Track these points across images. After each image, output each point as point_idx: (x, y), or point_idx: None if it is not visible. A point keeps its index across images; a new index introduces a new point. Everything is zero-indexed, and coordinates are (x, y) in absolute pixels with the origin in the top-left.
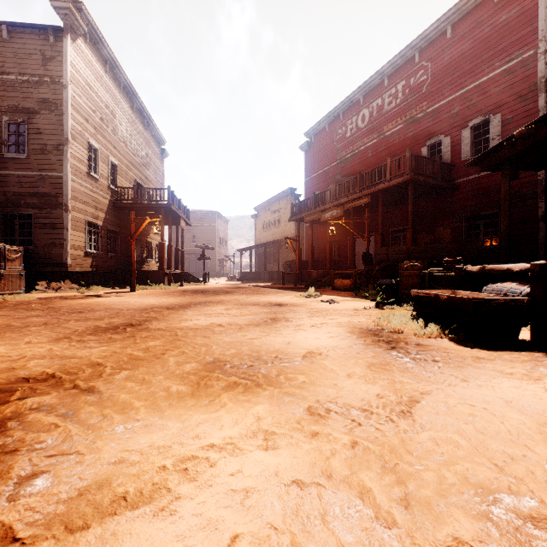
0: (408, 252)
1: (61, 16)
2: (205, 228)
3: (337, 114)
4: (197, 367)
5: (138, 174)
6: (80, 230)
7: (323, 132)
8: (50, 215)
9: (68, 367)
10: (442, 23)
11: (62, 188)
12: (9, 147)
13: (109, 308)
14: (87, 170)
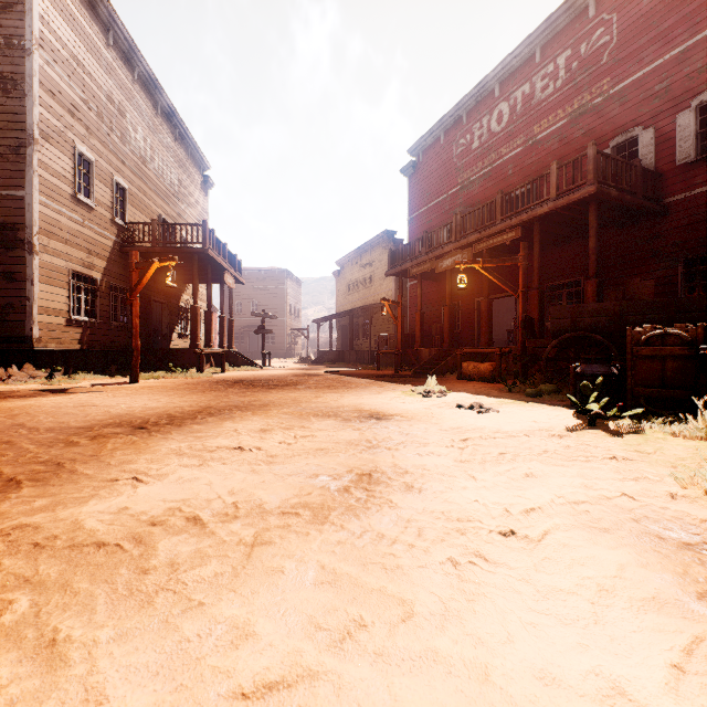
0: (615, 313)
1: None
2: (270, 292)
3: (457, 115)
4: None
5: (166, 208)
6: (59, 284)
7: (436, 145)
8: (5, 259)
9: None
10: None
11: (24, 215)
12: None
13: (14, 427)
14: (72, 191)
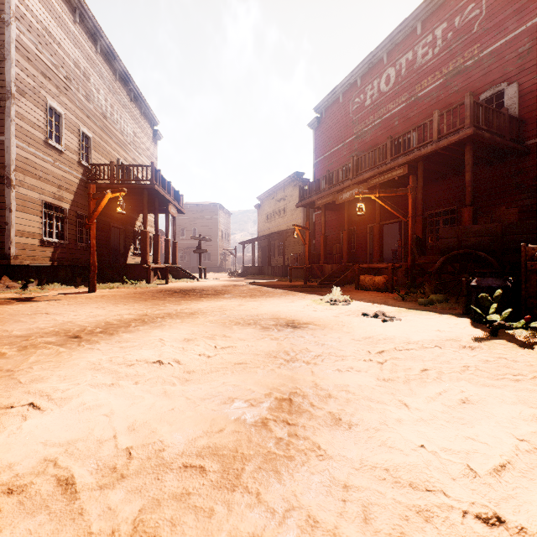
0: (497, 233)
1: None
2: (206, 221)
3: (353, 80)
4: None
5: (123, 154)
6: (33, 212)
7: (336, 104)
8: None
9: None
10: None
11: (4, 156)
12: None
13: None
14: (45, 138)
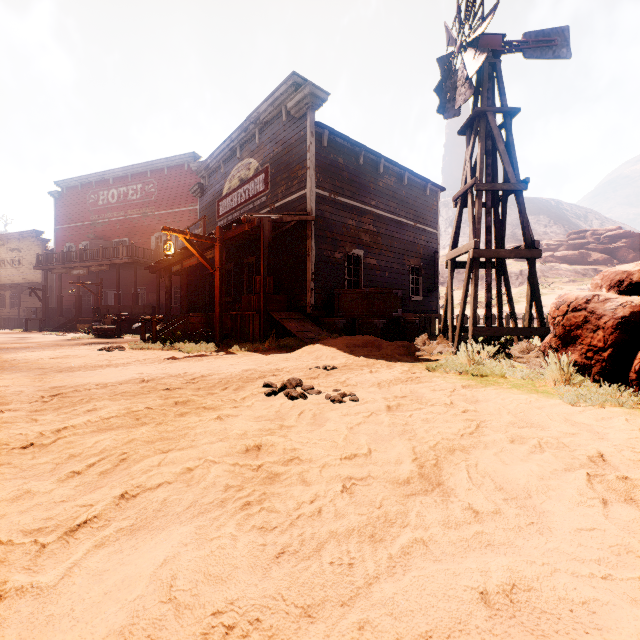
0: (119, 308)
1: None
2: None
3: (90, 180)
4: None
5: None
6: None
7: (76, 189)
8: None
9: None
10: (162, 163)
11: None
12: None
13: None
14: None
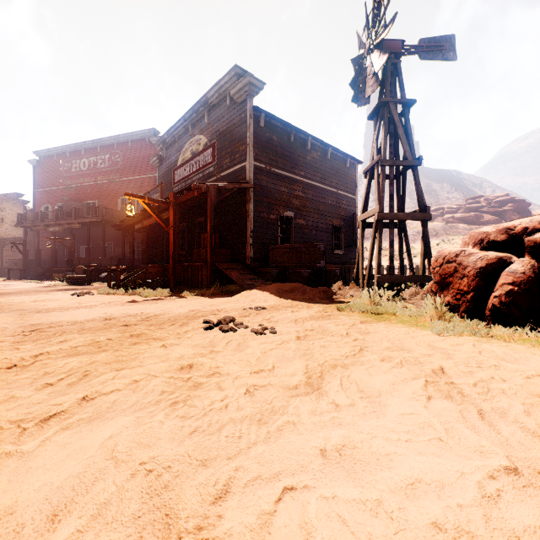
0: (89, 260)
1: None
2: None
3: (64, 151)
4: None
5: None
6: None
7: (52, 158)
8: None
9: None
10: (127, 137)
11: None
12: None
13: None
14: None
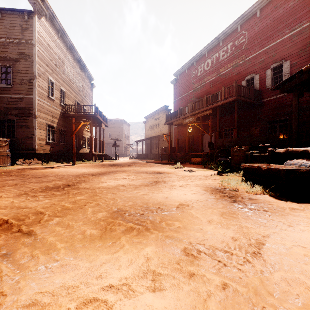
0: (235, 141)
1: (32, 4)
2: (116, 129)
3: (192, 62)
4: (106, 215)
5: (78, 97)
6: (43, 129)
7: (184, 73)
8: (25, 120)
9: (20, 215)
10: (254, 8)
11: (32, 104)
12: (3, 81)
13: (57, 175)
14: (47, 94)
